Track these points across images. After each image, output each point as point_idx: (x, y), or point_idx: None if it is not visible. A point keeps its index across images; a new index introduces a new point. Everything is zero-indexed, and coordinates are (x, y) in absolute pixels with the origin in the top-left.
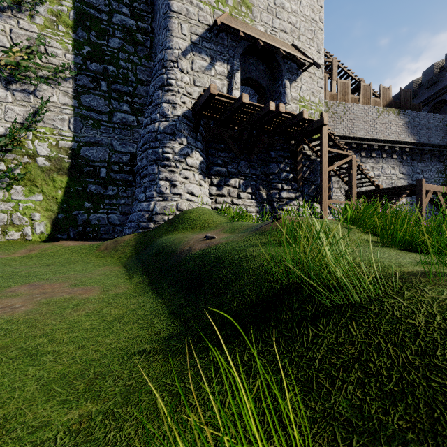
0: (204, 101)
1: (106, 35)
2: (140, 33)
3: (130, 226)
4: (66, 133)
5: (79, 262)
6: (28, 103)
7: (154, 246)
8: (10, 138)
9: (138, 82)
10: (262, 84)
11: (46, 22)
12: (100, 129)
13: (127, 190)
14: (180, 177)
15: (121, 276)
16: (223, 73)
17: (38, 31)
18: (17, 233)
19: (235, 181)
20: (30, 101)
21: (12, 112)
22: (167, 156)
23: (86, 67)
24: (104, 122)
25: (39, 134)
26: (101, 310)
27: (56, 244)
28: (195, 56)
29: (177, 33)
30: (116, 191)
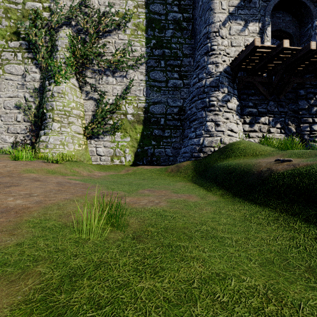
0: (246, 55)
1: (164, 29)
2: (185, 22)
3: (184, 156)
4: (142, 98)
5: (159, 179)
6: (123, 83)
7: (217, 168)
8: (115, 105)
9: (183, 56)
10: (289, 32)
11: (131, 32)
12: (160, 93)
13: (176, 132)
14: (222, 118)
15: (199, 189)
16: (255, 31)
17: (128, 38)
18: (118, 160)
19: (265, 119)
20: (124, 82)
21: (115, 90)
22: (212, 103)
23: (152, 54)
24: (162, 88)
25: (128, 101)
26: (220, 211)
27: (139, 167)
28: (232, 23)
29: (218, 10)
30: (170, 133)
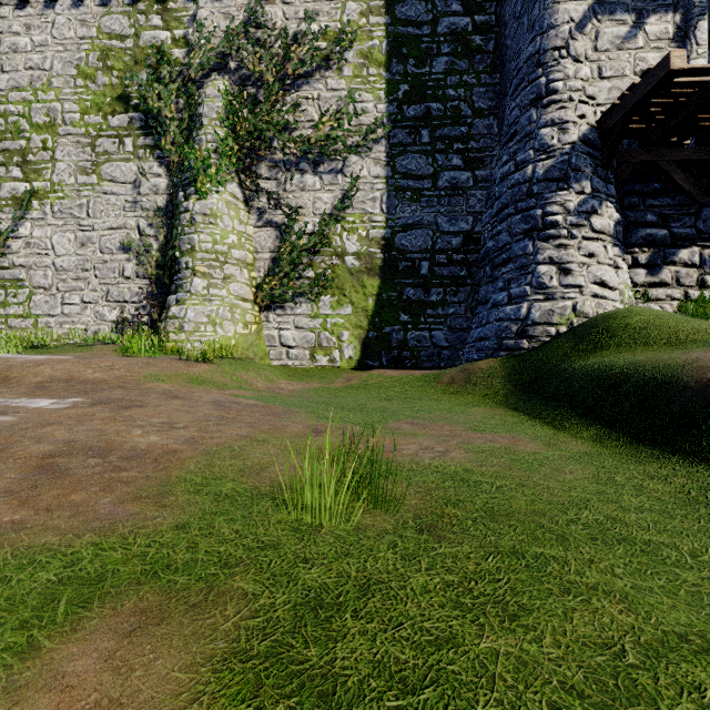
0: (644, 95)
1: (428, 57)
2: (478, 34)
3: (480, 347)
4: (378, 218)
5: (425, 399)
6: (336, 186)
7: (573, 375)
8: (319, 235)
9: (475, 115)
10: None
11: (355, 71)
12: (421, 203)
13: (458, 292)
14: (578, 254)
15: (532, 423)
16: (664, 35)
17: (347, 86)
18: (325, 358)
19: (691, 254)
20: (338, 183)
21: (320, 202)
22: (552, 220)
23: (401, 115)
24: (425, 191)
25: (347, 225)
26: (610, 477)
27: (374, 373)
28: (602, 23)
29: None
30: (443, 295)
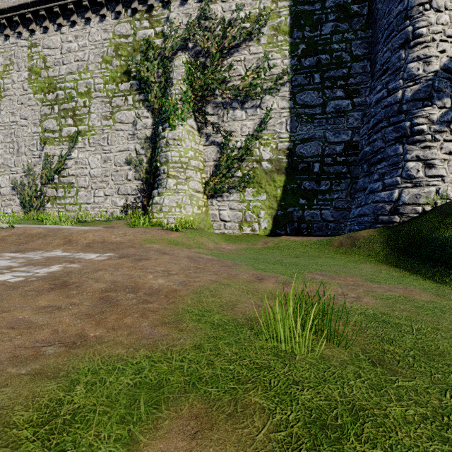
0: None
1: (319, 24)
2: (355, 4)
3: (360, 221)
4: (284, 135)
5: (323, 257)
6: (256, 116)
7: (445, 242)
8: (245, 149)
9: (353, 60)
10: None
11: (268, 39)
12: (313, 123)
13: (340, 183)
14: (440, 152)
15: (414, 277)
16: None
17: (263, 50)
18: (248, 228)
19: None
20: (257, 114)
21: (245, 127)
22: (419, 129)
23: (300, 66)
24: (317, 115)
25: (263, 141)
26: None
27: (282, 239)
28: None
29: None
30: (329, 185)
